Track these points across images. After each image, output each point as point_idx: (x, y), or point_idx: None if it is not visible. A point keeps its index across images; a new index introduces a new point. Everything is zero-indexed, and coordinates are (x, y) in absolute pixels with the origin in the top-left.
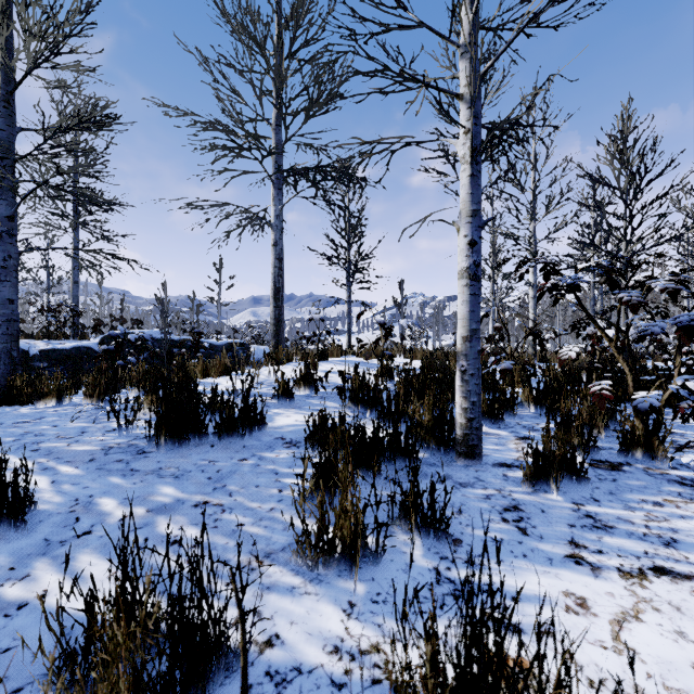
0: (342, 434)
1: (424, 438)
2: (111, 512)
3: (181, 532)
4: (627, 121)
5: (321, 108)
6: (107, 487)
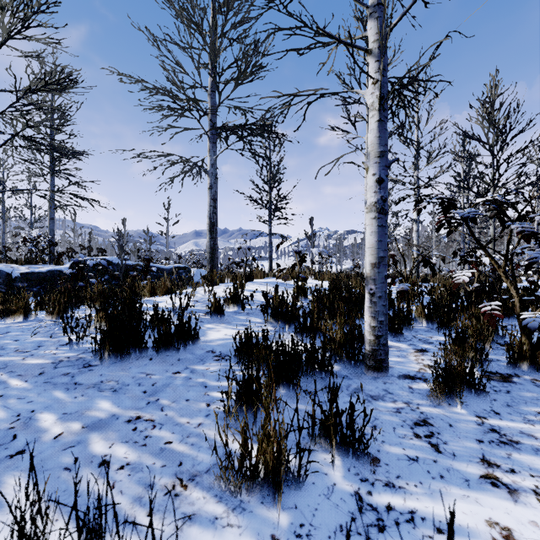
0: (264, 350)
1: (337, 352)
2: (48, 428)
3: (88, 482)
4: (494, 89)
5: (248, 77)
6: (50, 401)
